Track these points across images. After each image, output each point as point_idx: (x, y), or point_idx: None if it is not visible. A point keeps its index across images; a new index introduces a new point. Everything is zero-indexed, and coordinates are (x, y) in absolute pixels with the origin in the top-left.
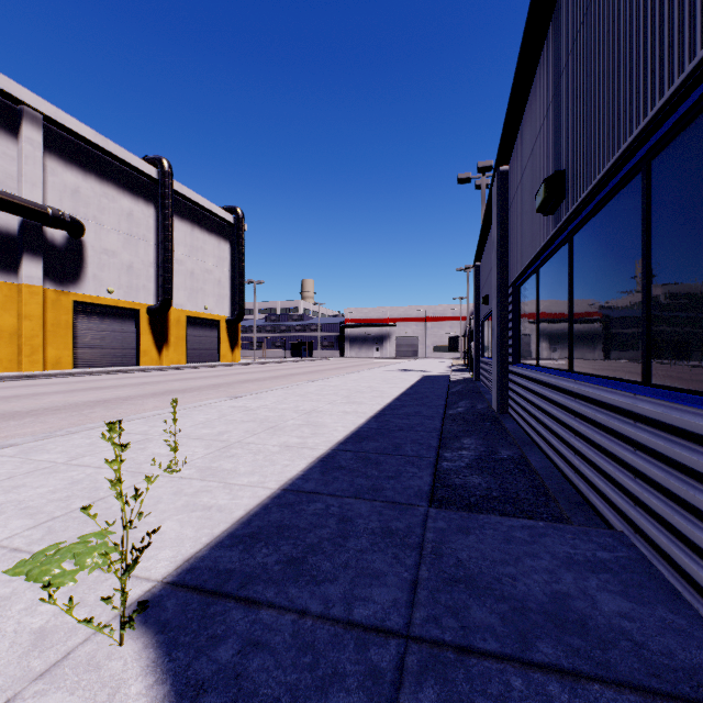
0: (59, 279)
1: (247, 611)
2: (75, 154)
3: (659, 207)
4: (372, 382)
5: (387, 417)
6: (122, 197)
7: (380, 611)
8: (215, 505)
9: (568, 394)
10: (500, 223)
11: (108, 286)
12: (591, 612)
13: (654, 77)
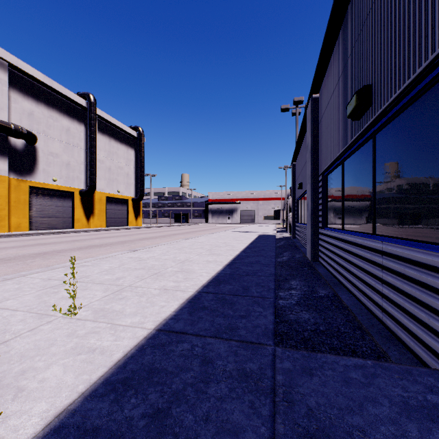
0: (20, 171)
1: None
2: (30, 89)
3: None
4: (226, 240)
5: (237, 265)
6: (62, 118)
7: None
8: (99, 347)
9: (375, 252)
10: (313, 133)
11: (53, 176)
12: None
13: None
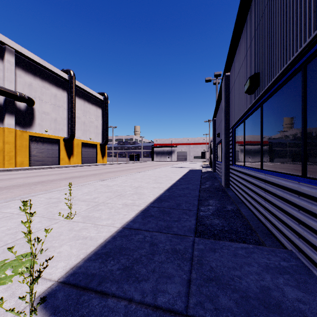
0: (22, 125)
1: (101, 299)
2: (30, 68)
3: (311, 88)
4: (166, 173)
5: (173, 190)
6: (52, 88)
7: (171, 299)
8: (89, 236)
9: (261, 180)
10: (226, 99)
11: (45, 128)
12: (282, 298)
13: (310, 21)
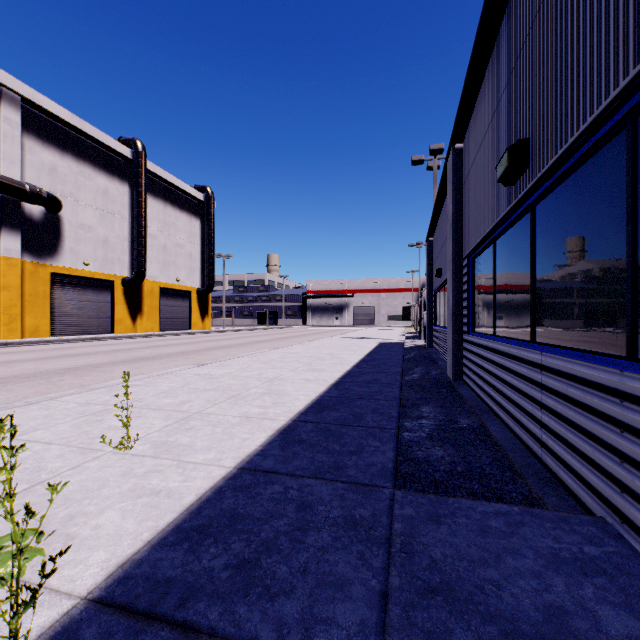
0: (37, 252)
1: None
2: (52, 134)
3: None
4: (333, 349)
5: (347, 385)
6: (98, 175)
7: (345, 639)
8: (165, 489)
9: (532, 366)
10: (454, 198)
11: (84, 258)
12: (596, 636)
13: None
